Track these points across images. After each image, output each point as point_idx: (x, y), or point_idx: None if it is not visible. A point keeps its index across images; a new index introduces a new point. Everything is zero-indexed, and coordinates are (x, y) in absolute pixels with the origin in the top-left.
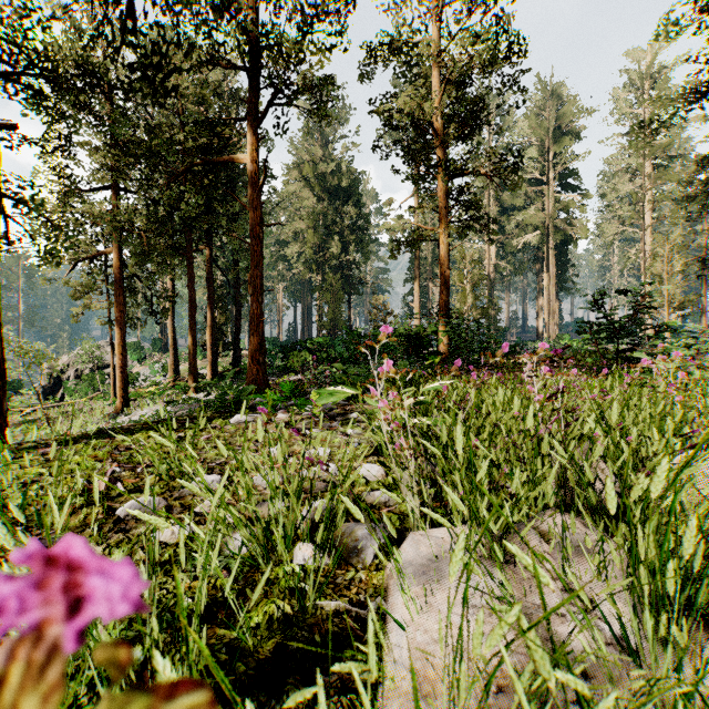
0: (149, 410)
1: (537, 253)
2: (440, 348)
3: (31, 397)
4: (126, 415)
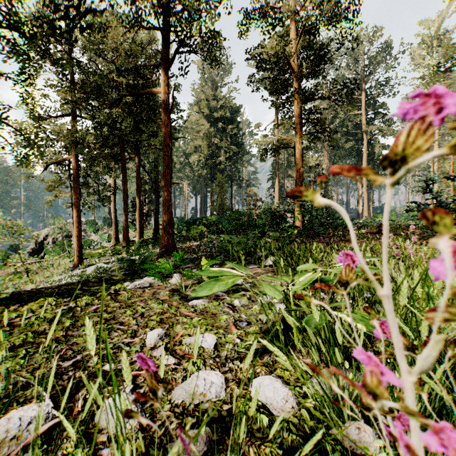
0: (95, 265)
1: (358, 159)
2: (296, 223)
3: (25, 255)
4: (80, 269)
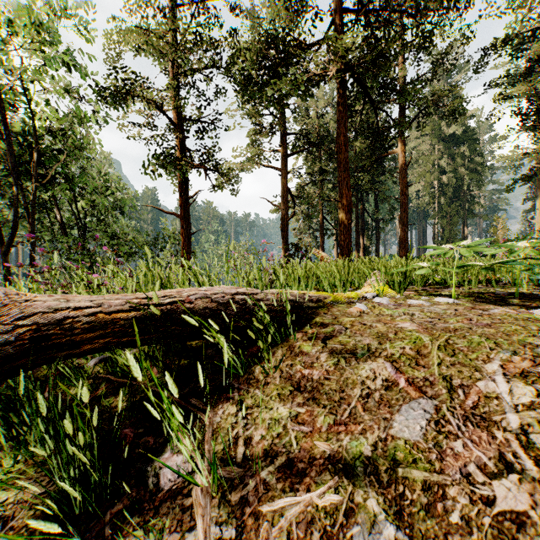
0: None
1: None
2: None
3: None
4: None
